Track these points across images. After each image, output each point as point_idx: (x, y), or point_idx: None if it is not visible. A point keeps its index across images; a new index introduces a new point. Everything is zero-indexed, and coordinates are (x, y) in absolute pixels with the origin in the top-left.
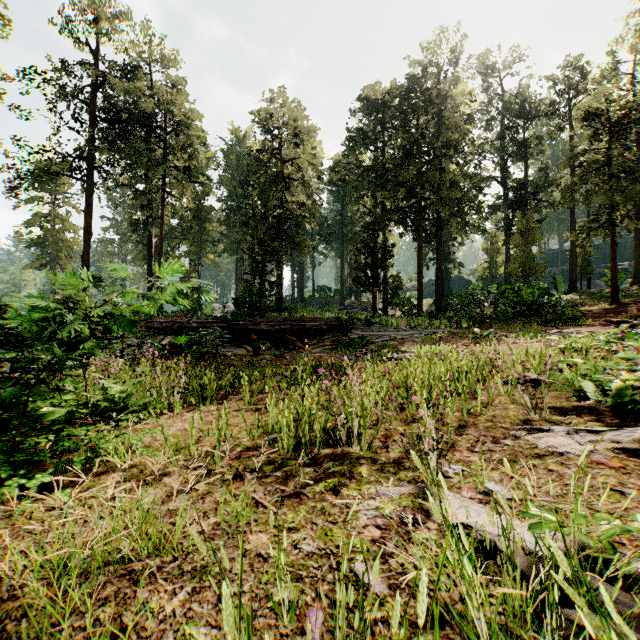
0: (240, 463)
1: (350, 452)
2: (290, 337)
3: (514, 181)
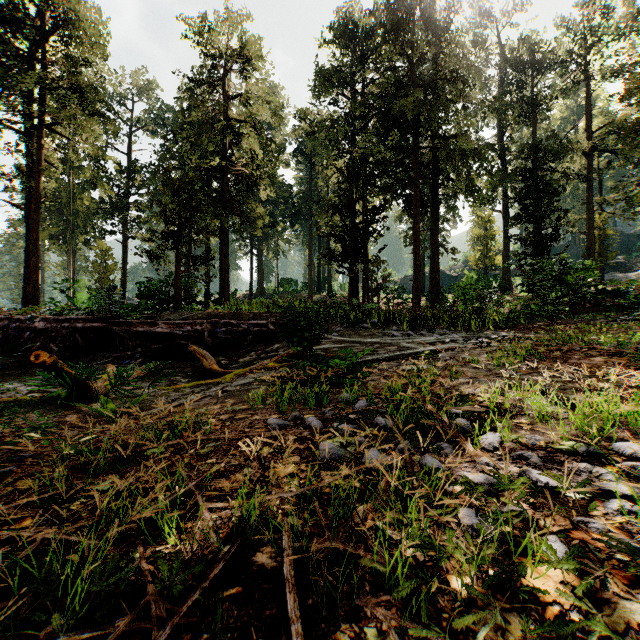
0: None
1: None
2: (198, 349)
3: (522, 146)
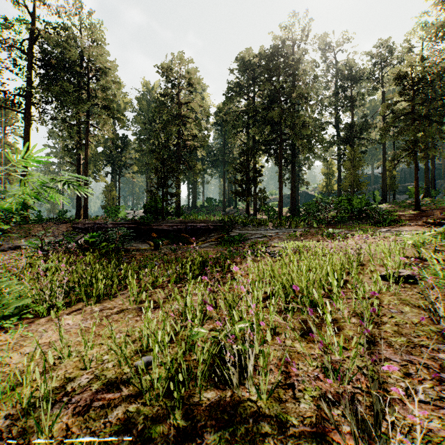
0: (83, 425)
1: (243, 399)
2: (184, 235)
3: (345, 124)
